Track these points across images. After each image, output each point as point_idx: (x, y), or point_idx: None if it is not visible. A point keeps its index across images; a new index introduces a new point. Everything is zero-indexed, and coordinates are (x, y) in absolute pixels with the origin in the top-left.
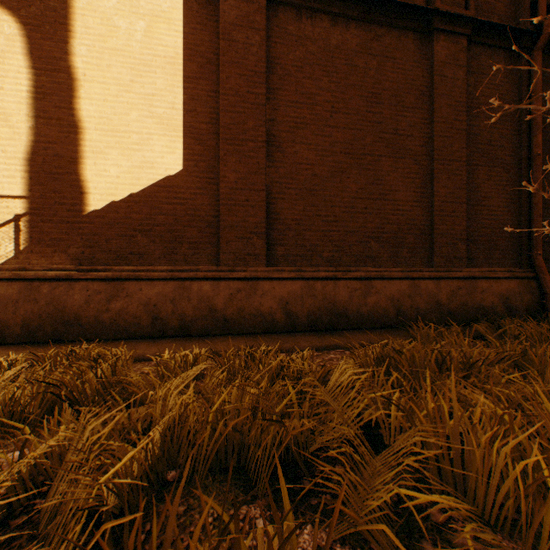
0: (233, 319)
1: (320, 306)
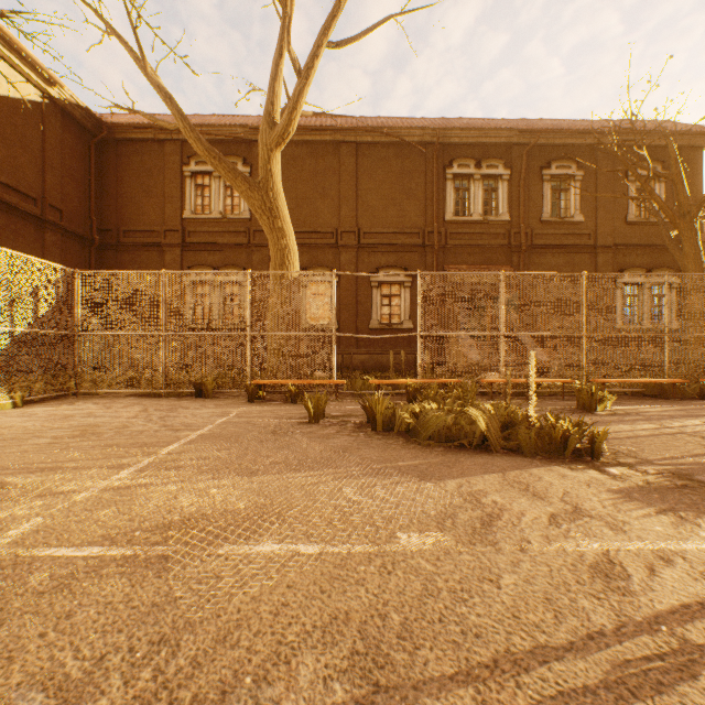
0: None
1: None
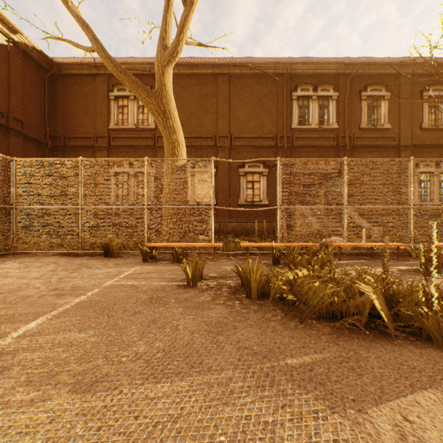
0: None
1: None
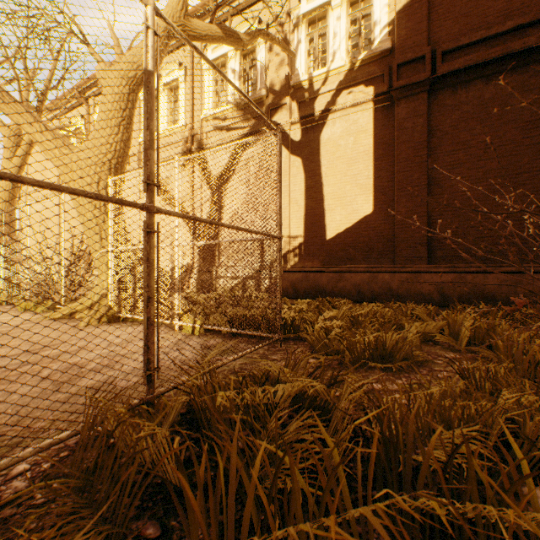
0: (402, 295)
1: (469, 291)
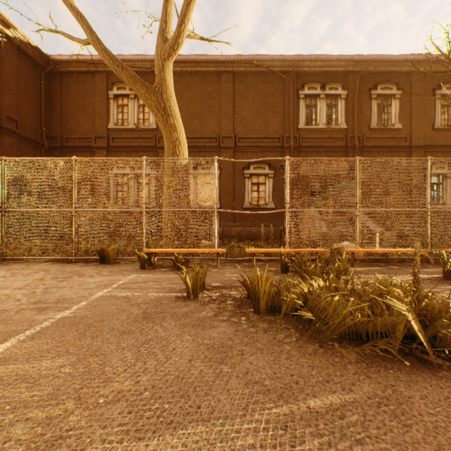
0: None
1: None
